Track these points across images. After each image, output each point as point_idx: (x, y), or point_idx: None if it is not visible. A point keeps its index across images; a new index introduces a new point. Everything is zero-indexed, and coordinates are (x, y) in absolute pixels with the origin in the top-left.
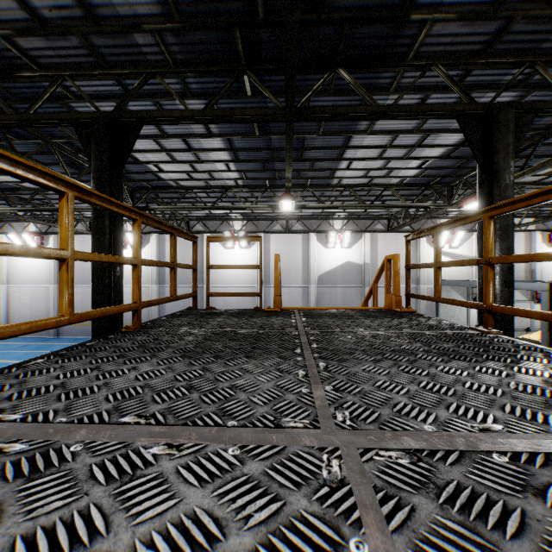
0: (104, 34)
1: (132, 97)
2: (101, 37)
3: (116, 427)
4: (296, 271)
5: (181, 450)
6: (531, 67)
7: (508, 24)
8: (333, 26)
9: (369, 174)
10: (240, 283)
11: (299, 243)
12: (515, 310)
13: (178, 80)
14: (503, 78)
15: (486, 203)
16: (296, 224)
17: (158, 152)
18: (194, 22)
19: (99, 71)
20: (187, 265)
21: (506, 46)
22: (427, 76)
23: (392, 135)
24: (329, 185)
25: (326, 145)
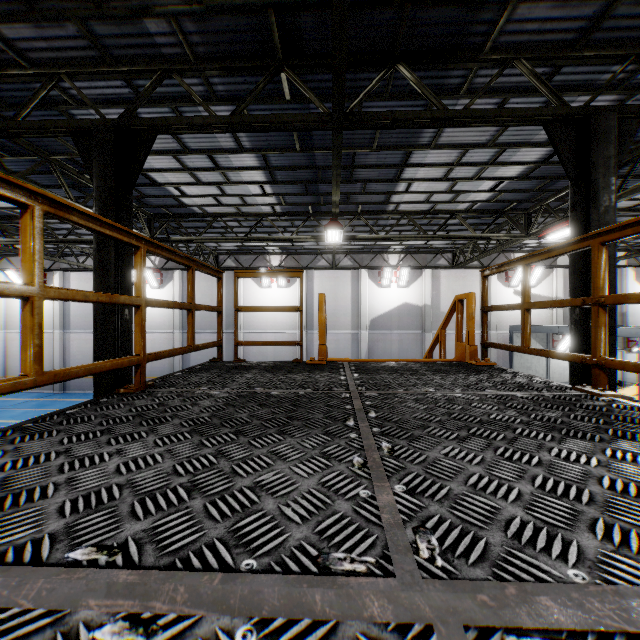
0: (108, 19)
1: (143, 101)
2: (103, 24)
3: (56, 571)
4: (344, 314)
5: (152, 632)
6: (636, 62)
7: (610, 6)
8: (392, 9)
9: (432, 199)
10: (278, 328)
11: (348, 281)
12: (639, 366)
13: (200, 80)
14: (599, 78)
15: (581, 229)
16: (344, 259)
17: (179, 171)
18: (218, 4)
19: (103, 68)
20: (210, 306)
21: (606, 35)
22: (506, 74)
23: (460, 150)
24: (383, 211)
25: (381, 162)
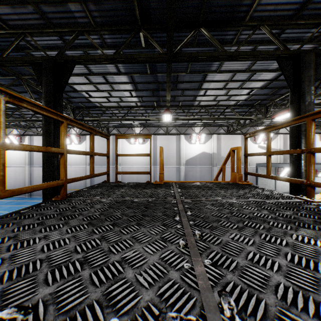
0: (49, 4)
1: (68, 47)
2: (47, 6)
3: None
4: (172, 157)
5: None
6: None
7: None
8: None
9: (217, 99)
10: (139, 164)
11: (174, 141)
12: None
13: (98, 36)
14: (304, 35)
15: (296, 114)
16: (172, 129)
17: (88, 84)
18: None
19: (47, 29)
20: (102, 153)
21: (309, 12)
22: (256, 33)
23: (232, 74)
24: (192, 105)
25: (191, 80)
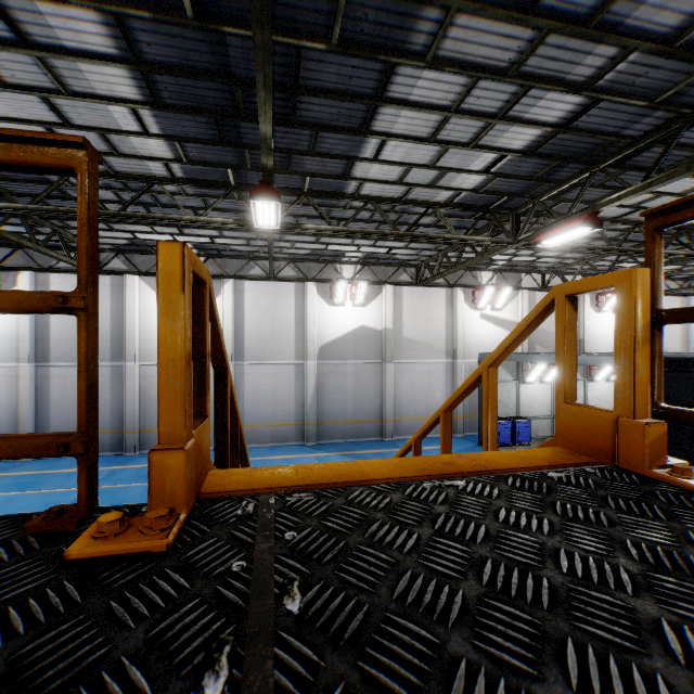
0: None
1: None
2: None
3: None
4: (285, 339)
5: None
6: None
7: None
8: None
9: (407, 178)
10: None
11: (291, 297)
12: None
13: None
14: None
15: None
16: (285, 268)
17: None
18: None
19: None
20: None
21: None
22: None
23: (466, 80)
24: (340, 193)
25: (343, 87)
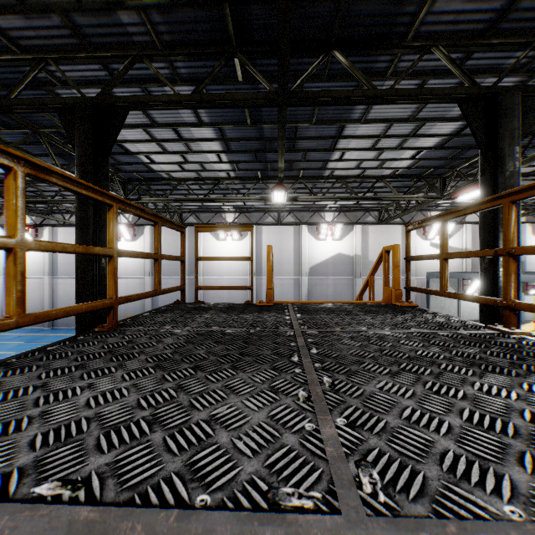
0: (87, 12)
1: (118, 81)
2: (83, 16)
3: (22, 507)
4: (287, 262)
5: None
6: None
7: (515, 0)
8: (329, 2)
9: (362, 165)
10: (232, 274)
11: (291, 235)
12: None
13: (166, 64)
14: (504, 62)
15: (490, 191)
16: (287, 216)
17: (148, 142)
18: None
19: (83, 53)
20: (173, 256)
21: (511, 25)
22: (425, 59)
23: (386, 124)
24: (321, 176)
25: (319, 135)
